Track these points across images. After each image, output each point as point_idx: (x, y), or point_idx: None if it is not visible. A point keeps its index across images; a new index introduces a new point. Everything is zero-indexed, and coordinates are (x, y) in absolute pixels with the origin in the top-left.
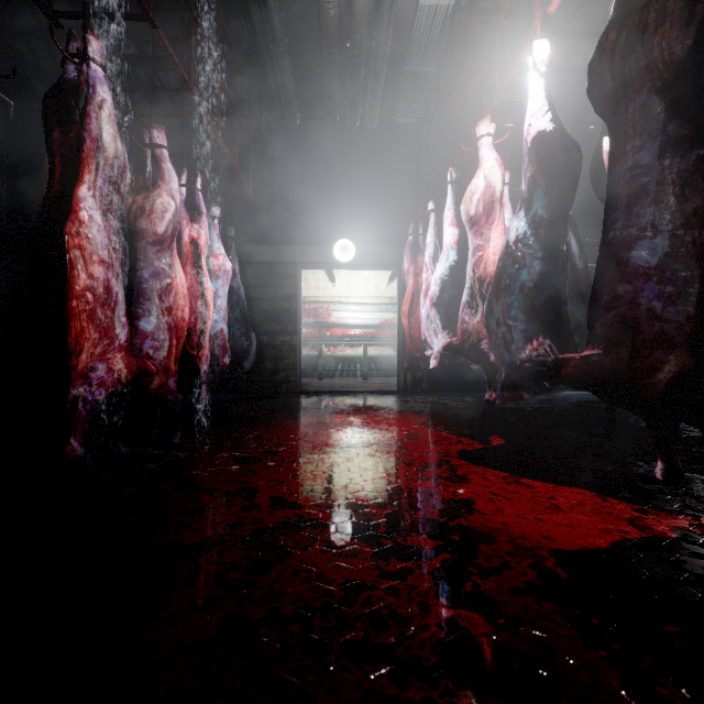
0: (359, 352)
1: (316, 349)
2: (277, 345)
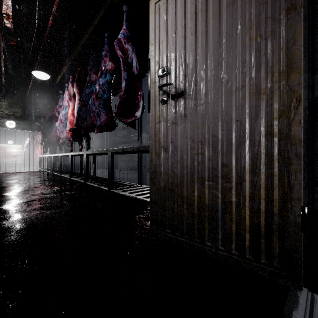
0: (15, 159)
1: (1, 158)
2: None
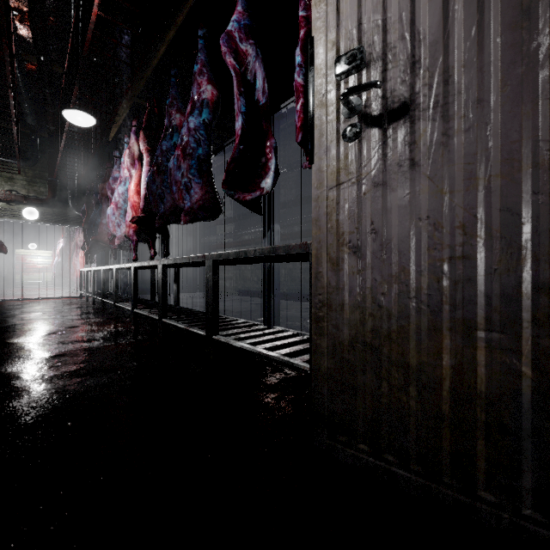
0: (41, 275)
1: (18, 273)
2: (5, 273)
